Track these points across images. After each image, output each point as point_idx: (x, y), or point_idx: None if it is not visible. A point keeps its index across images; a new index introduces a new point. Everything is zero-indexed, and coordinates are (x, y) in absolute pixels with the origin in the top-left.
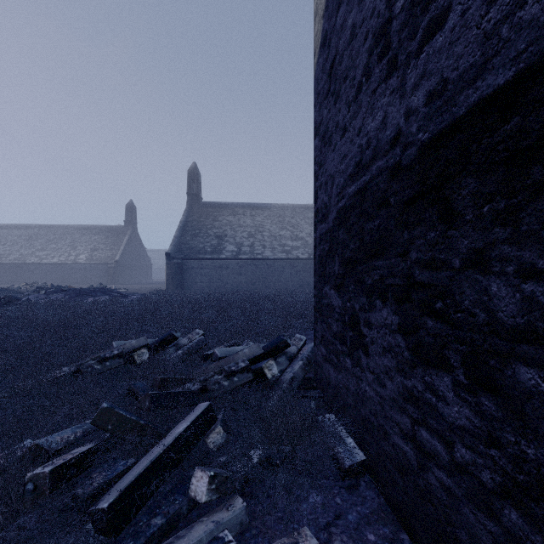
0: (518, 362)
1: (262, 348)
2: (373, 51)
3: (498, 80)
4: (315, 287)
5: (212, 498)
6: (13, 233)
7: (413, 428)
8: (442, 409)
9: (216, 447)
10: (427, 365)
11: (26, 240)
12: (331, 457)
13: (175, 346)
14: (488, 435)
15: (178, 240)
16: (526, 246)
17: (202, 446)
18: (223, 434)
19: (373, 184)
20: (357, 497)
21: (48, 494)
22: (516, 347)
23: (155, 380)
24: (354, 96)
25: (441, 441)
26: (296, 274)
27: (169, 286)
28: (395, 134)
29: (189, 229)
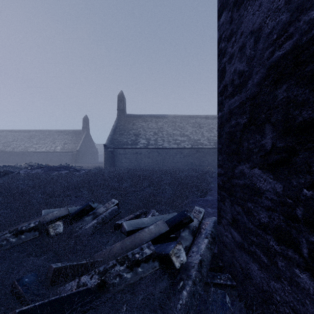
0: None
1: (166, 221)
2: None
3: None
4: (221, 166)
5: None
6: (21, 134)
7: None
8: None
9: None
10: None
11: (28, 139)
12: None
13: (93, 214)
14: None
15: (111, 137)
16: None
17: None
18: None
19: None
20: None
21: None
22: None
23: (50, 269)
24: None
25: None
26: (183, 158)
27: (106, 164)
28: None
29: (118, 130)
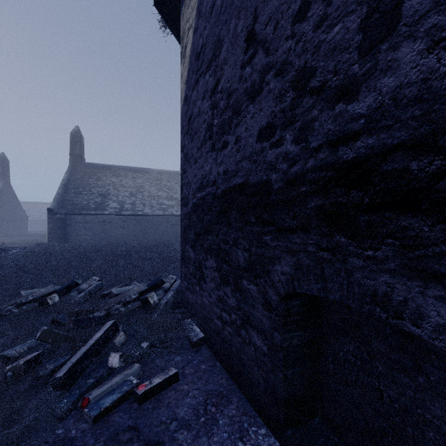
0: (244, 279)
1: (146, 285)
2: (207, 132)
3: (239, 181)
4: (181, 245)
5: (122, 365)
6: None
7: (221, 313)
8: (228, 301)
9: (120, 344)
10: (224, 284)
11: None
12: (188, 340)
13: (77, 290)
14: (238, 307)
15: (60, 196)
16: (244, 240)
17: (111, 345)
18: (124, 337)
19: (207, 198)
20: (199, 354)
21: (24, 375)
22: (243, 274)
23: (72, 312)
24: (199, 146)
25: (228, 315)
26: (171, 228)
27: (52, 239)
28: (214, 180)
29: (72, 187)
